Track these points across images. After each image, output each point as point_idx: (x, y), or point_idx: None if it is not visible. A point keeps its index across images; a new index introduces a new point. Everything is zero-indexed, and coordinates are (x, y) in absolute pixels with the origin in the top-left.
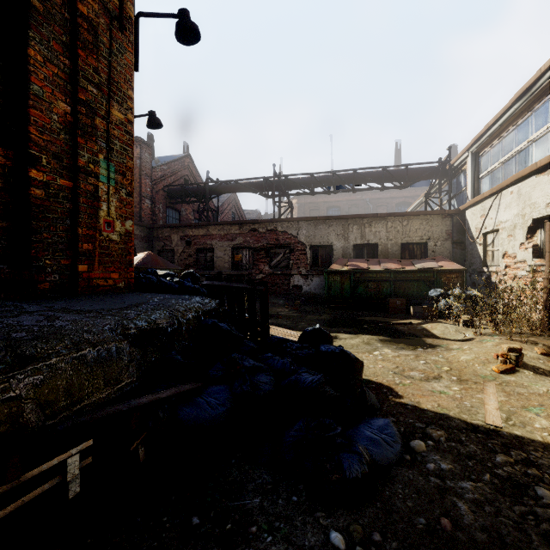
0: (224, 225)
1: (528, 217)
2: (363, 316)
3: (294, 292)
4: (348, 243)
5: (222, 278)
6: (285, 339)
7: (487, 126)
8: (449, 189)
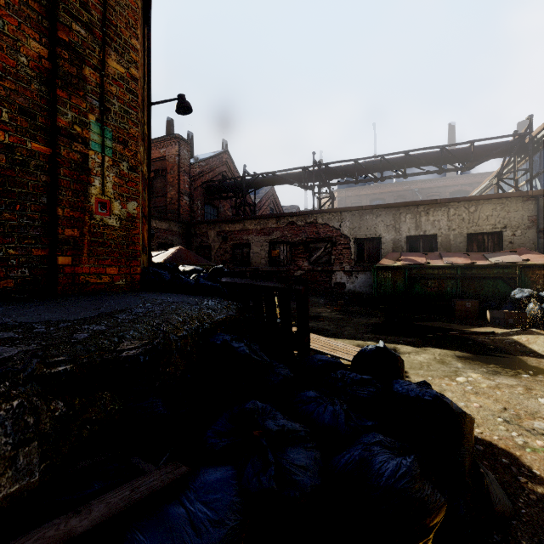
0: (261, 219)
1: None
2: (422, 321)
3: (336, 290)
4: (400, 235)
5: (245, 274)
6: (333, 361)
7: None
8: (529, 167)
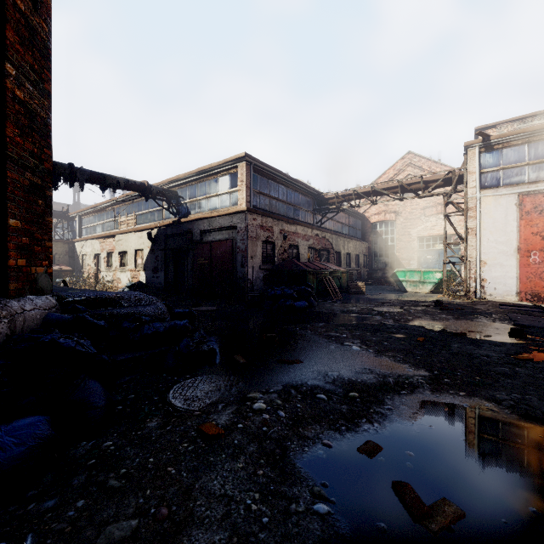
0: None
1: (94, 253)
2: None
3: None
4: None
5: None
6: None
7: (84, 210)
8: (68, 227)
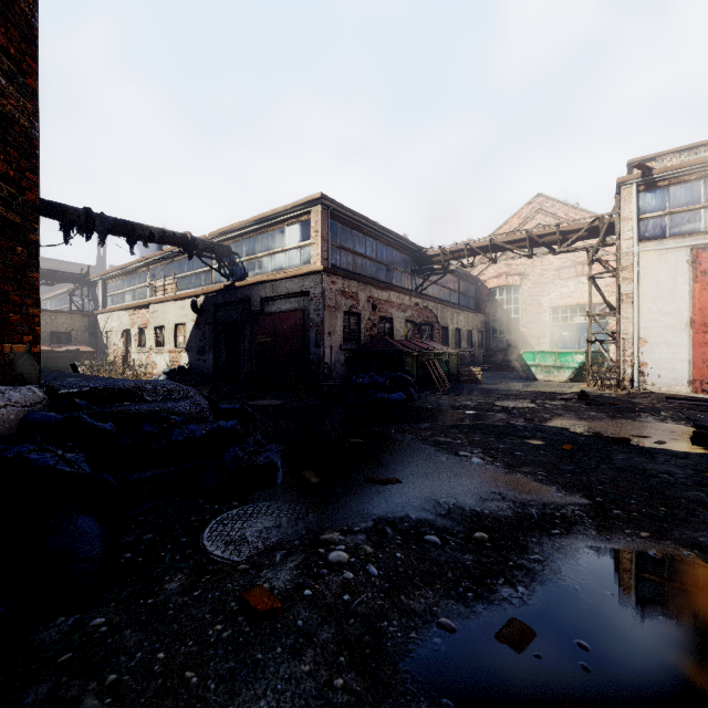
0: None
1: (122, 328)
2: None
3: None
4: None
5: None
6: None
7: (109, 272)
8: (89, 295)
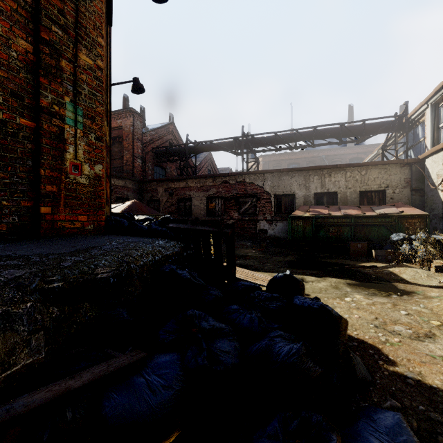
0: (200, 178)
1: None
2: (325, 258)
3: (260, 235)
4: (309, 192)
5: (187, 221)
6: (253, 285)
7: None
8: (405, 141)
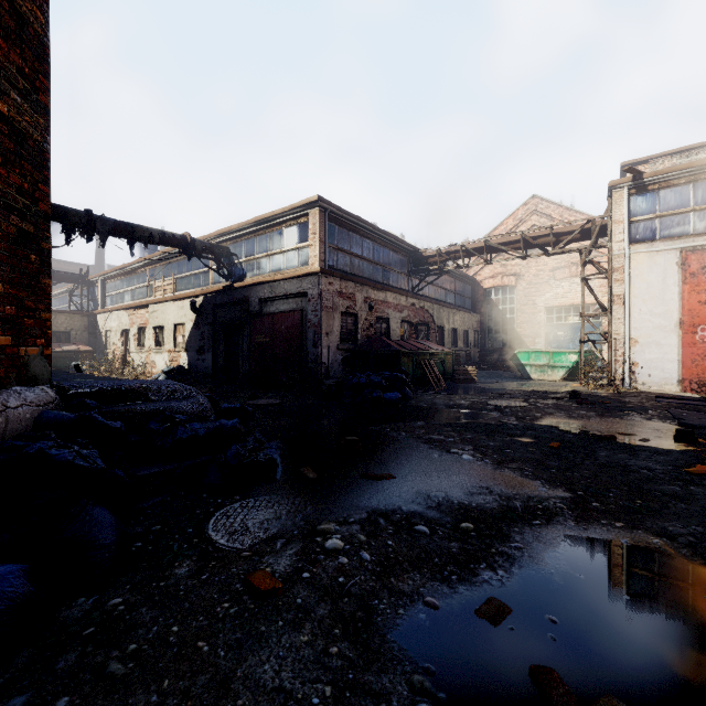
0: None
1: (121, 328)
2: None
3: None
4: None
5: None
6: None
7: (108, 272)
8: (88, 295)
